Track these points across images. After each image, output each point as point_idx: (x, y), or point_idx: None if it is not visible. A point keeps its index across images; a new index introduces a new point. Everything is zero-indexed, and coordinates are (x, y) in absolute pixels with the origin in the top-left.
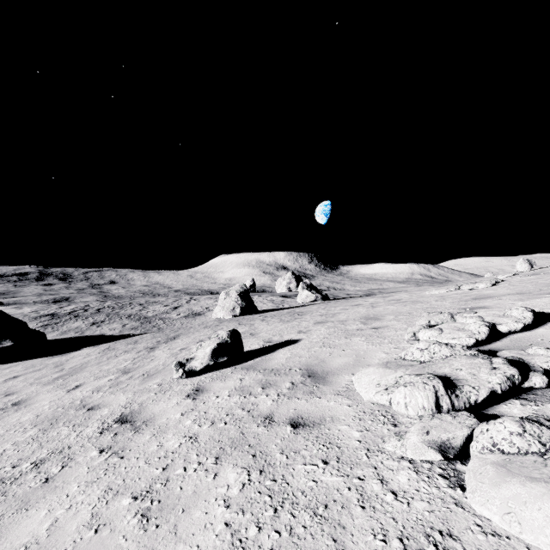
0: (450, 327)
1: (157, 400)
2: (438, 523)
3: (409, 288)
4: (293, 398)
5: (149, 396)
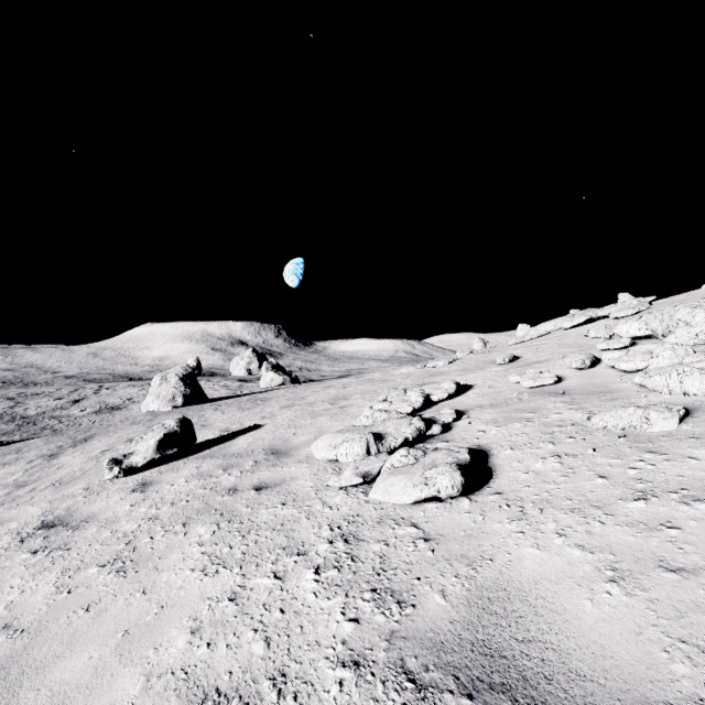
0: (399, 400)
1: (91, 501)
2: (353, 513)
3: (390, 367)
4: (256, 472)
5: (76, 501)
